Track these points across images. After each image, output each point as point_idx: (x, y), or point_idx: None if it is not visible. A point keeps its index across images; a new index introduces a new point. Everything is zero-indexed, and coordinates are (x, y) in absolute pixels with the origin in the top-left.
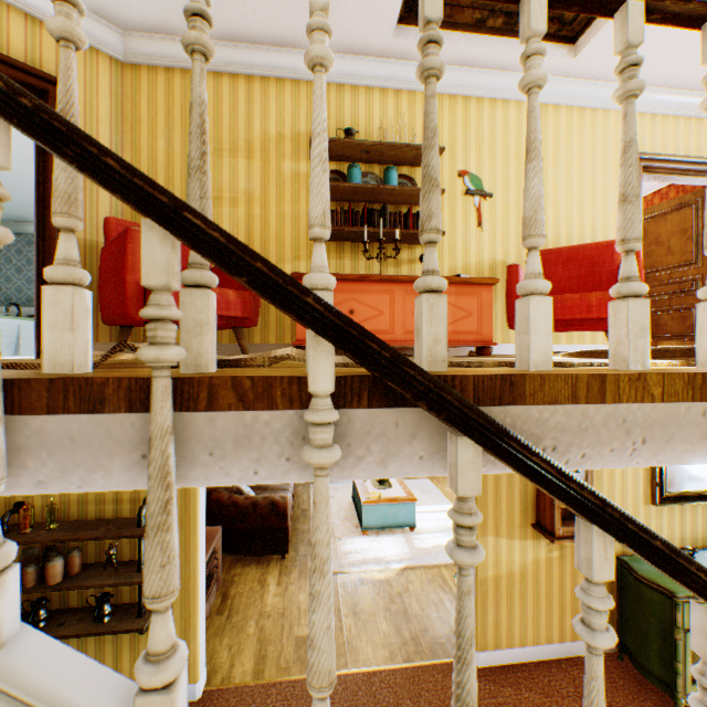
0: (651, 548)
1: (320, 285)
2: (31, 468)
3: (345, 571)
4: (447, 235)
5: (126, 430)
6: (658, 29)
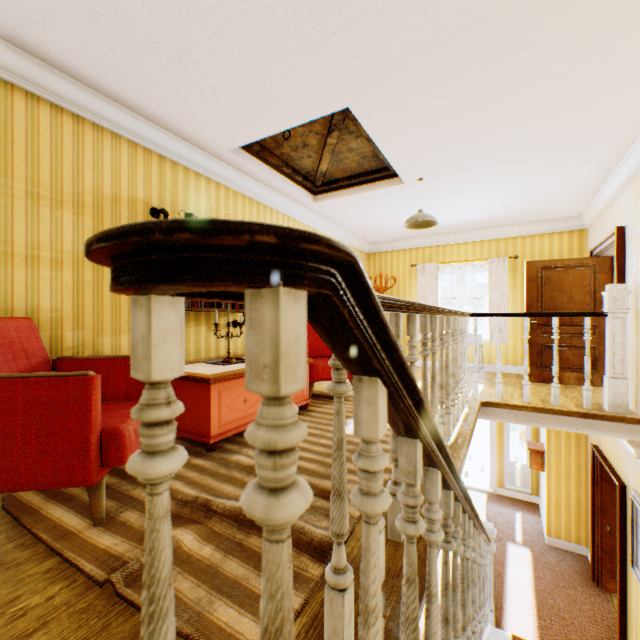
0: (474, 518)
1: None
2: None
3: None
4: None
5: None
6: (349, 209)
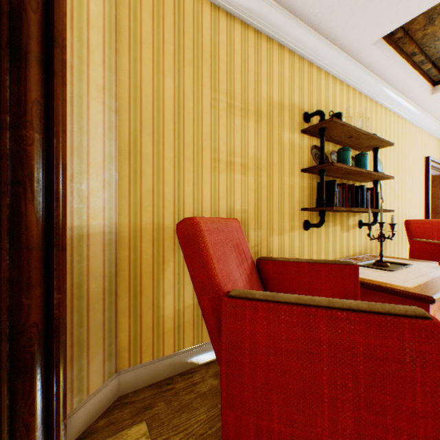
0: None
1: None
2: None
3: None
4: None
5: None
6: None
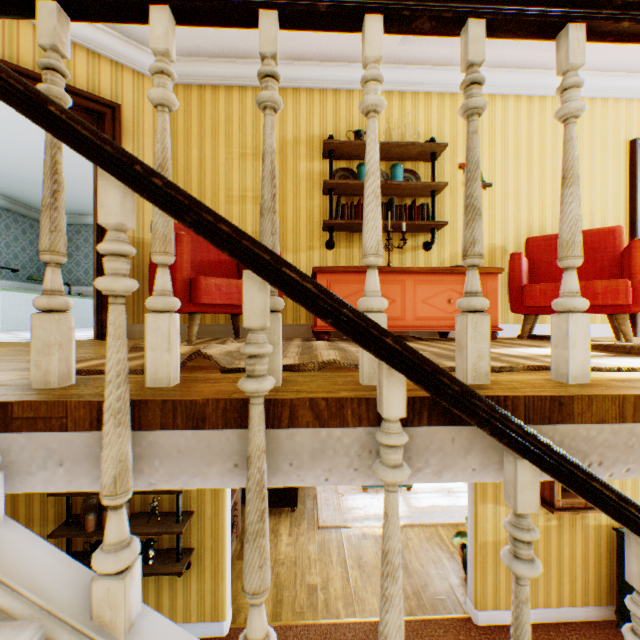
0: None
1: (375, 308)
2: (146, 473)
3: (348, 526)
4: (448, 224)
5: (222, 443)
6: None
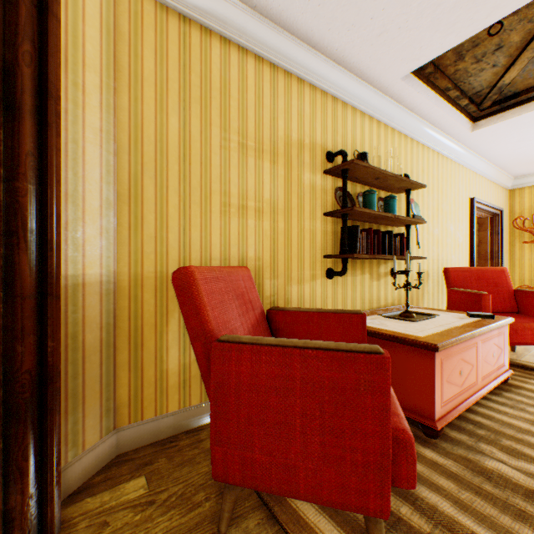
0: None
1: None
2: None
3: None
4: None
5: None
6: (519, 131)
